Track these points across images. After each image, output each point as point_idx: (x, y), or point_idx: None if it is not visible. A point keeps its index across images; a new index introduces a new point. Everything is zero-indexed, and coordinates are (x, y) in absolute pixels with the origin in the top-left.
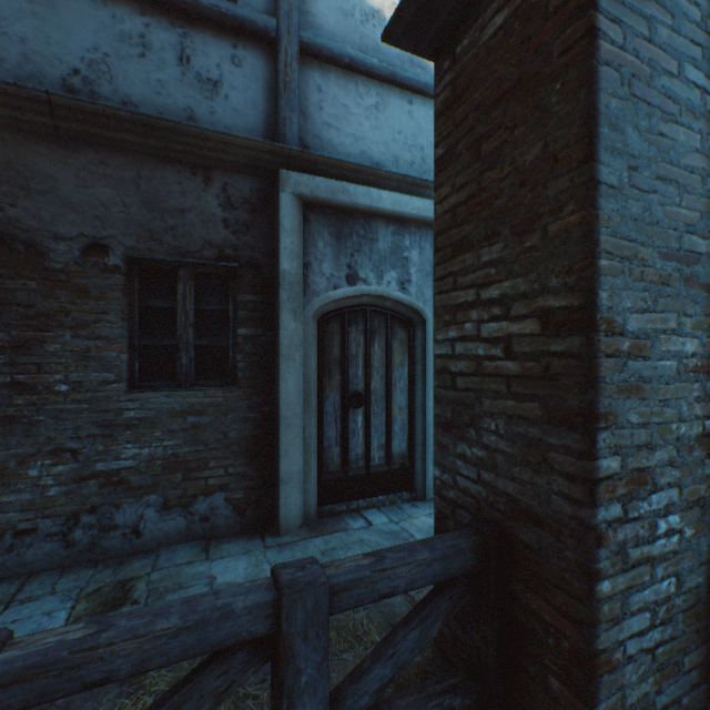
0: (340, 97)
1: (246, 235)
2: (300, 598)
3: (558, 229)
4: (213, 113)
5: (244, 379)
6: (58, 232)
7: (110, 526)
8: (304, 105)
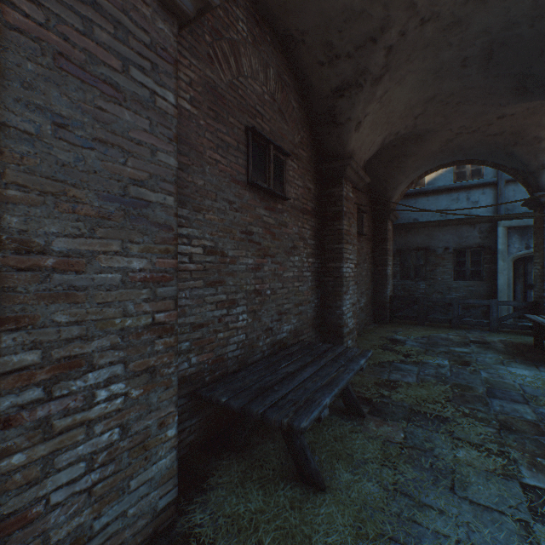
0: (522, 190)
1: (486, 240)
2: (493, 301)
3: (541, 253)
4: (475, 210)
5: (485, 279)
6: (438, 246)
7: (449, 310)
8: (507, 197)
